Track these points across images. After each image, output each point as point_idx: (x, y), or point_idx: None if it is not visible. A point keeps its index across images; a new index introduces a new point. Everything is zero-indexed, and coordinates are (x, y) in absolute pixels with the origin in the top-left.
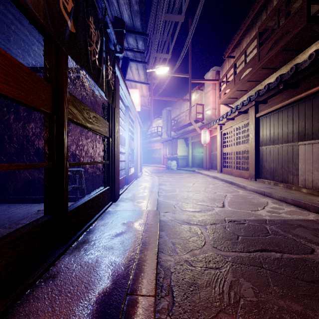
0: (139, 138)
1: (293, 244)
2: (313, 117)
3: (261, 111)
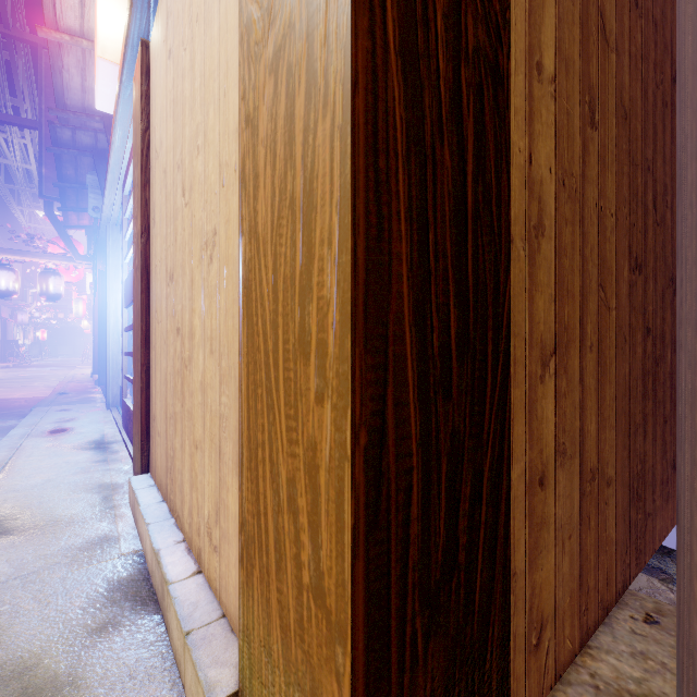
0: None
1: None
2: None
3: None
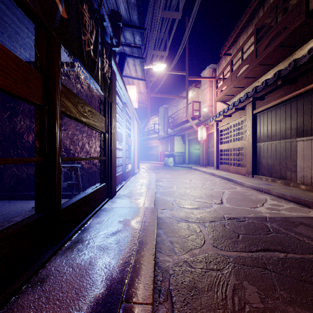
0: (137, 135)
1: (296, 244)
2: (312, 113)
3: (258, 107)
